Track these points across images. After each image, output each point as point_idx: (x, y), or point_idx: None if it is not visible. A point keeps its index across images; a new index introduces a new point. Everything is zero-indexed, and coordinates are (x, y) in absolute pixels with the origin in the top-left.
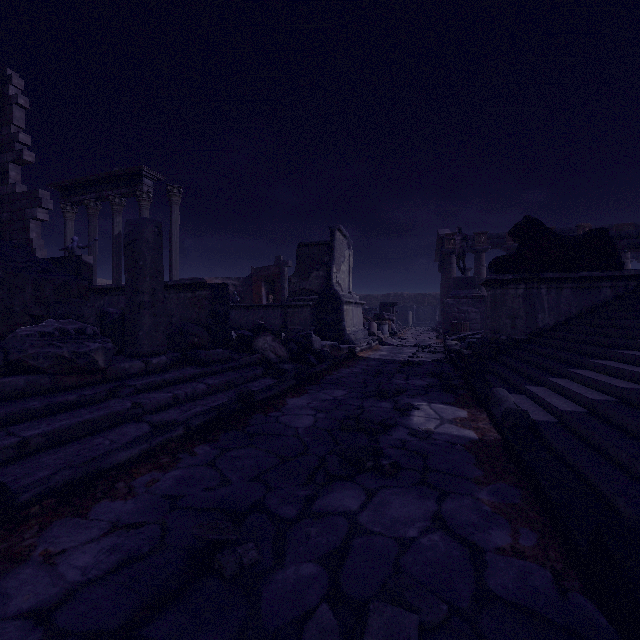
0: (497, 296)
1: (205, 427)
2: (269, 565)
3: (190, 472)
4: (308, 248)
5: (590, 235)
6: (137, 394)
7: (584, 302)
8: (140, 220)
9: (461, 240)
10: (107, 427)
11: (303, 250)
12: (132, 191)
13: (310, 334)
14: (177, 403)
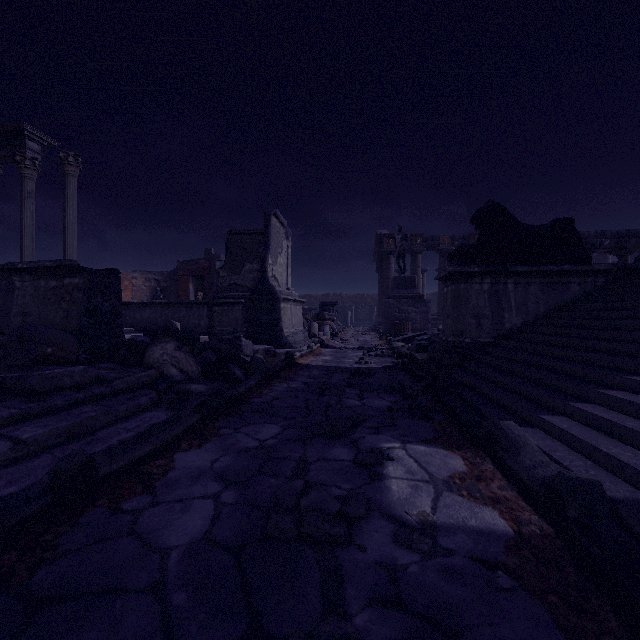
0: (460, 292)
1: None
2: None
3: None
4: (240, 237)
5: (558, 224)
6: None
7: (552, 300)
8: None
9: (401, 239)
10: None
11: (234, 239)
12: (10, 155)
13: (239, 337)
14: None
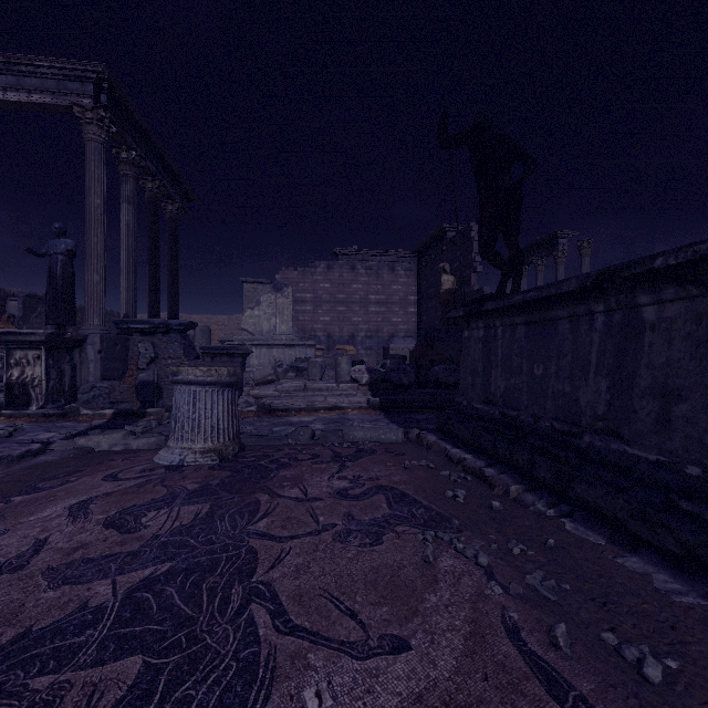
0: None
1: None
2: None
3: None
4: None
5: None
6: None
7: None
8: None
9: None
10: None
11: None
12: (549, 252)
13: None
14: None
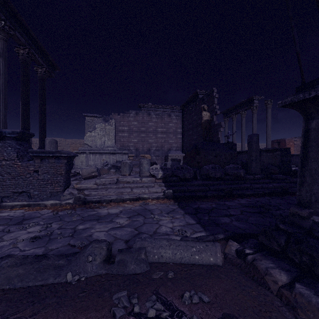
0: None
1: (268, 193)
2: (273, 210)
3: (262, 199)
4: None
5: None
6: (251, 184)
7: None
8: (252, 135)
9: None
10: (244, 189)
11: None
12: (249, 107)
13: None
14: (262, 188)
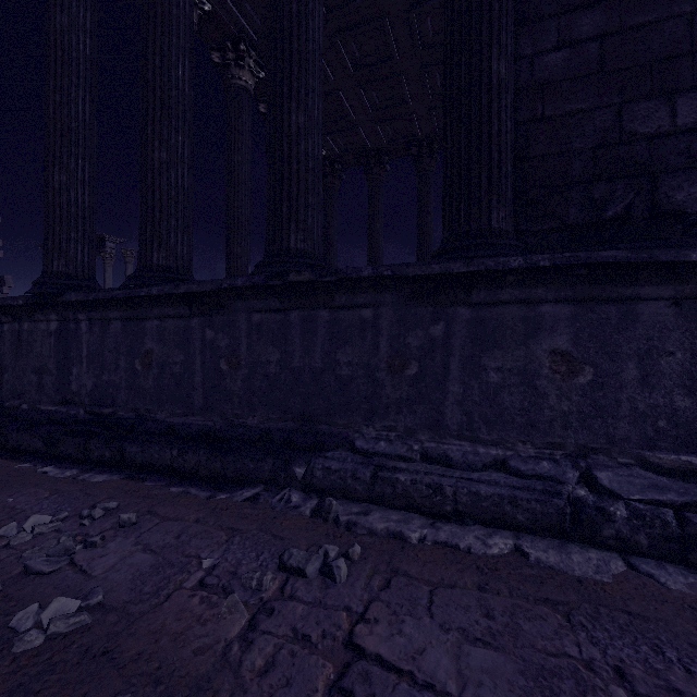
0: None
1: None
2: None
3: None
4: None
5: None
6: None
7: None
8: None
9: None
10: None
11: None
12: (99, 252)
13: None
14: None
